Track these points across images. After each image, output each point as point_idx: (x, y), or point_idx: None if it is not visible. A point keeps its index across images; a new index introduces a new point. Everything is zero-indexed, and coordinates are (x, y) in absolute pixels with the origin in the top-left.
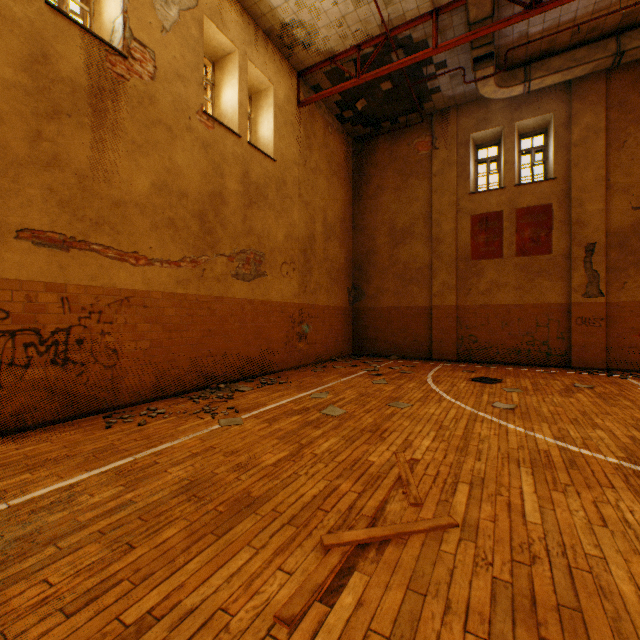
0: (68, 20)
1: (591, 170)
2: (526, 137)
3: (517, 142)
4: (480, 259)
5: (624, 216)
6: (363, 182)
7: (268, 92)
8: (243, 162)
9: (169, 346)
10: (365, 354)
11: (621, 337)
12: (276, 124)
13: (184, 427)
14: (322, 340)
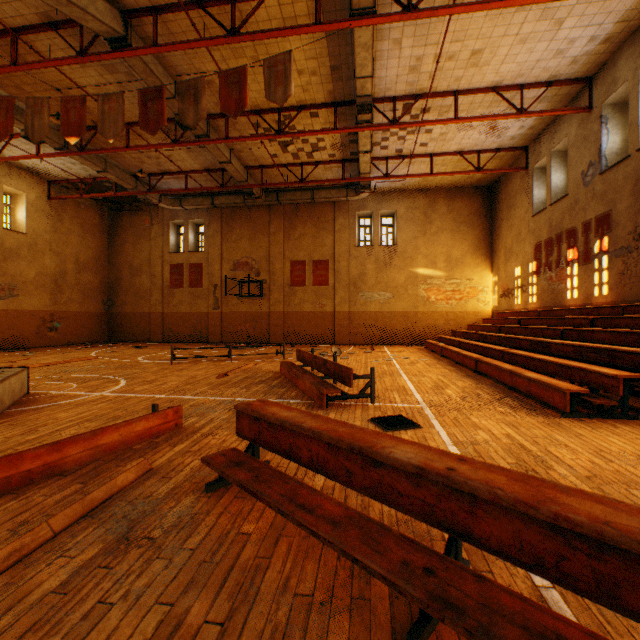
0: None
1: (216, 250)
2: (202, 225)
3: (195, 228)
4: (174, 288)
5: (228, 273)
6: (115, 235)
7: (23, 196)
8: None
9: None
10: (116, 341)
11: (227, 328)
12: (29, 214)
13: None
14: (75, 332)
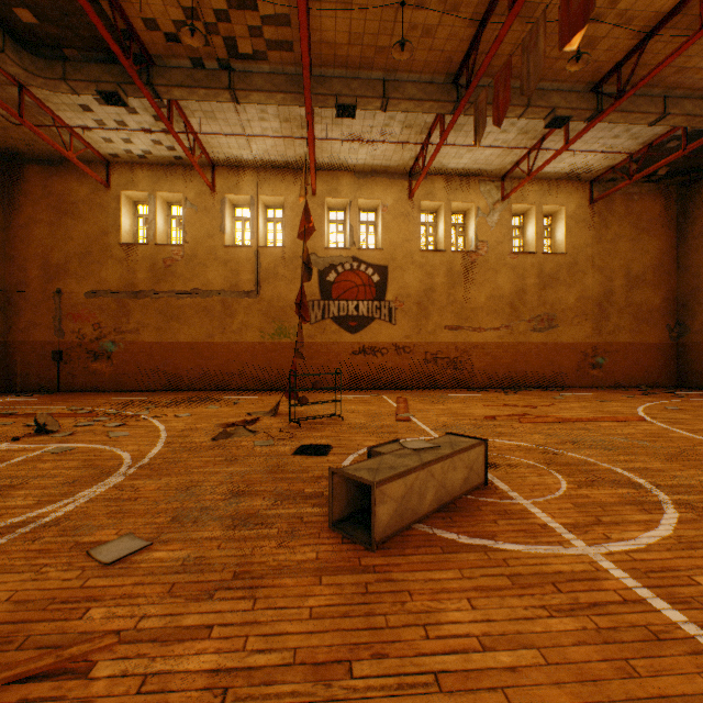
0: (457, 252)
1: None
2: None
3: None
4: None
5: None
6: (686, 224)
7: (561, 211)
8: (538, 266)
9: (493, 366)
10: (688, 386)
11: None
12: (566, 229)
13: (491, 393)
14: (622, 370)
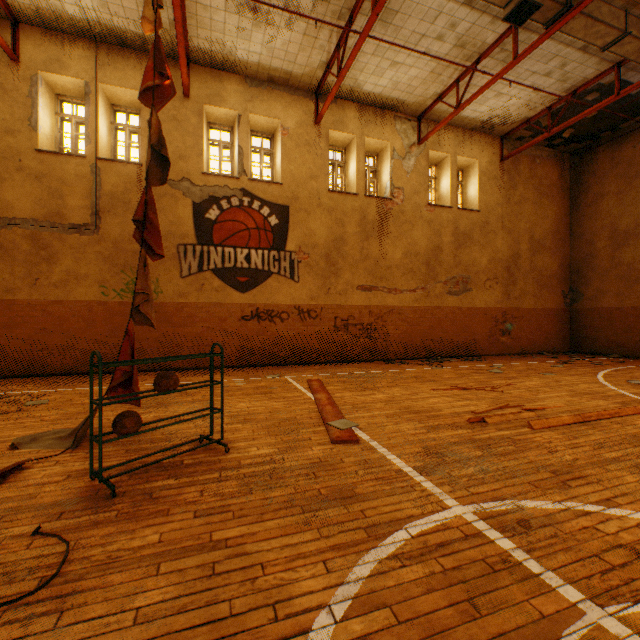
0: (371, 197)
1: None
2: None
3: None
4: None
5: None
6: (580, 192)
7: (473, 165)
8: (453, 222)
9: (410, 333)
10: (582, 352)
11: None
12: (479, 185)
13: (415, 367)
14: (527, 336)
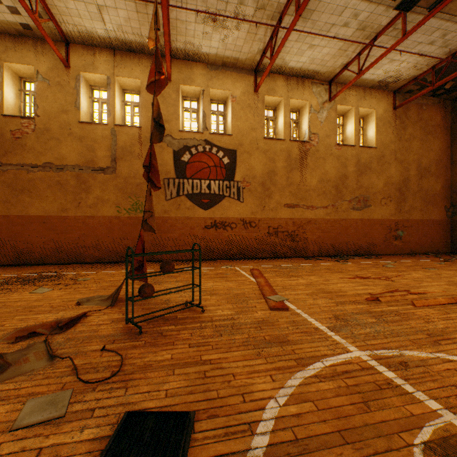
0: (294, 141)
1: None
2: None
3: None
4: None
5: None
6: None
7: (372, 114)
8: (356, 156)
9: (323, 238)
10: None
11: None
12: (377, 128)
13: (327, 262)
14: (415, 241)
